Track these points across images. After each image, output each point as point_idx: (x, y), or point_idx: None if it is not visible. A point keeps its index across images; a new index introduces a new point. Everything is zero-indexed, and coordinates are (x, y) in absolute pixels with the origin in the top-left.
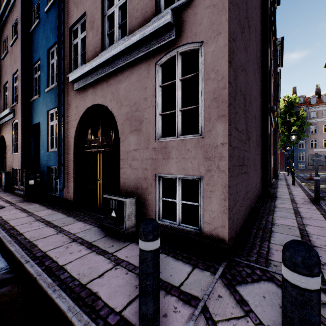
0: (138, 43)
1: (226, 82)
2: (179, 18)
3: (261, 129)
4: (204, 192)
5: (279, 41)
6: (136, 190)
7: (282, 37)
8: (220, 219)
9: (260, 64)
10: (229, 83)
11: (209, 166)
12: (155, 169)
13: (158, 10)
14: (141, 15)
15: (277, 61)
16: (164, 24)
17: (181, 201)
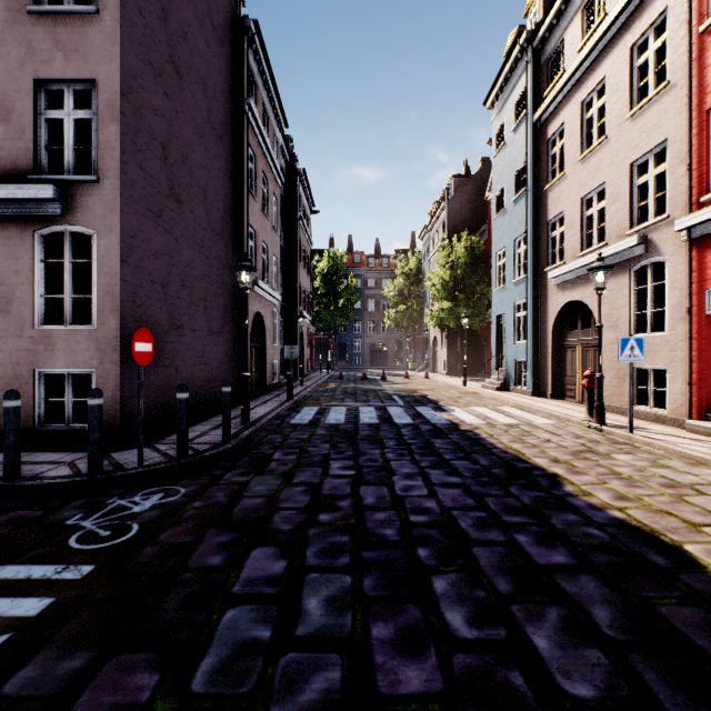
0: (4, 199)
1: (120, 280)
2: (68, 192)
3: (230, 311)
4: (97, 385)
5: (300, 173)
6: (2, 392)
7: (303, 168)
8: (113, 409)
9: (225, 228)
10: (123, 281)
11: (102, 359)
12: (33, 363)
13: (39, 164)
14: (11, 159)
15: (301, 200)
16: (45, 198)
17: (72, 399)
